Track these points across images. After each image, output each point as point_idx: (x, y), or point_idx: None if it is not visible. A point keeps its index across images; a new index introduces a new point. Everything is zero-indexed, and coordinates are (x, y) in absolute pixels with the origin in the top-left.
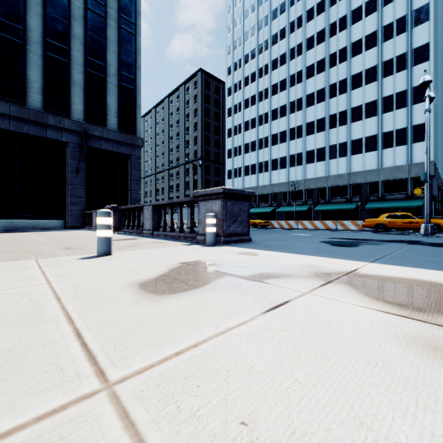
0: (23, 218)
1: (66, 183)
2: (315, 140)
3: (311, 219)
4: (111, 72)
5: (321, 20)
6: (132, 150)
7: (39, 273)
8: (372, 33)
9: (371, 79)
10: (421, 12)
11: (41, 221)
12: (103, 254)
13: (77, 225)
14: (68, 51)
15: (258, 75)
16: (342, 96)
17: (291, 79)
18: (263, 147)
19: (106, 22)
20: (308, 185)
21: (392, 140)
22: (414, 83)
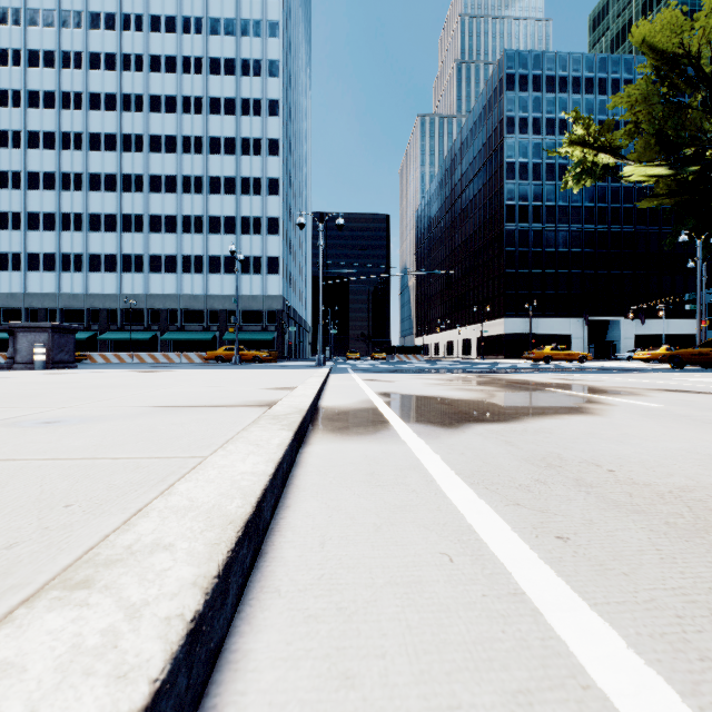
0: None
1: None
2: (163, 243)
3: (157, 351)
4: None
5: (172, 82)
6: None
7: None
8: (231, 138)
9: (230, 191)
10: (274, 145)
11: None
12: None
13: None
14: None
15: (61, 102)
16: (199, 197)
17: (125, 140)
18: (72, 229)
19: None
20: (153, 304)
21: (250, 267)
22: (268, 213)
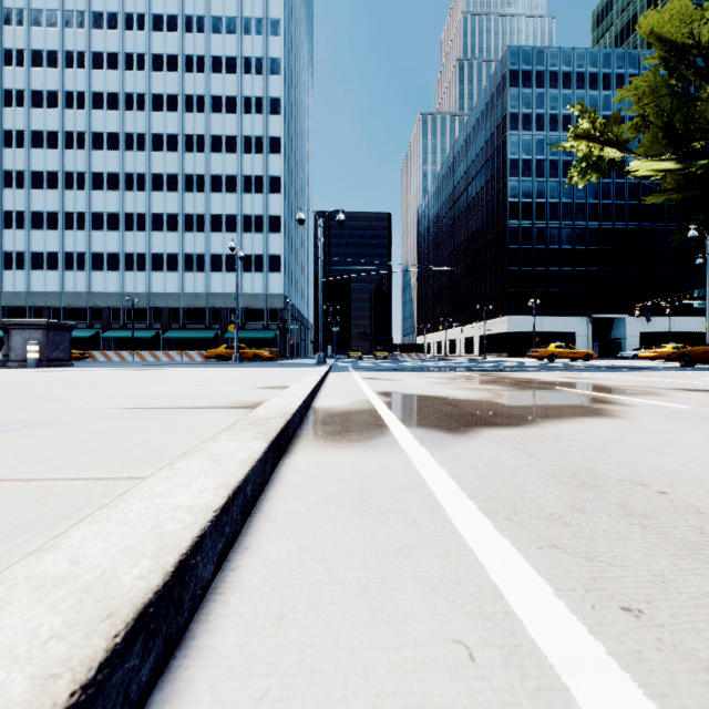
0: None
1: None
2: (165, 241)
3: (159, 349)
4: None
5: (174, 81)
6: None
7: None
8: (232, 136)
9: (232, 189)
10: (276, 143)
11: None
12: None
13: None
14: None
15: (64, 102)
16: (201, 195)
17: (127, 139)
18: (75, 228)
19: None
20: (155, 302)
21: (252, 265)
22: (270, 211)
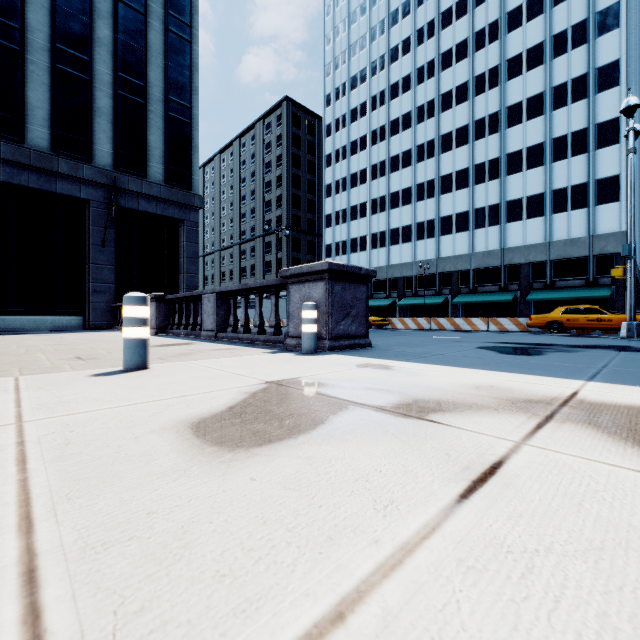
0: (21, 313)
1: (86, 262)
2: (453, 201)
3: (447, 315)
4: (155, 96)
5: (462, 26)
6: (186, 213)
7: (9, 401)
8: (536, 45)
9: (535, 113)
10: (608, 15)
11: (48, 319)
12: (134, 367)
13: (103, 324)
14: (90, 63)
15: (370, 107)
16: (494, 137)
17: (418, 113)
18: (378, 212)
19: (146, 21)
20: (443, 267)
21: (566, 201)
22: (597, 118)
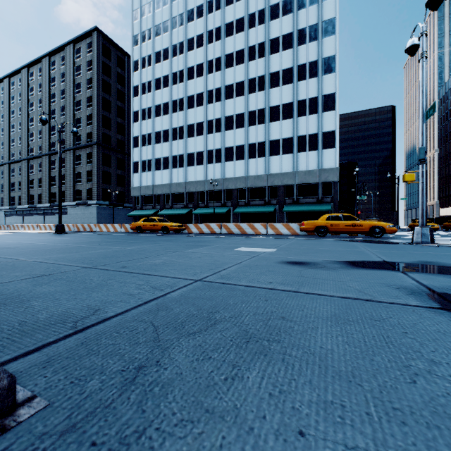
0: None
1: None
2: (234, 137)
3: (230, 222)
4: None
5: (240, 7)
6: None
7: None
8: (288, 34)
9: (287, 81)
10: (329, 25)
11: None
12: None
13: None
14: None
15: (172, 53)
16: (261, 93)
17: (209, 65)
18: (177, 138)
19: None
20: (227, 185)
21: (306, 145)
22: (323, 91)
